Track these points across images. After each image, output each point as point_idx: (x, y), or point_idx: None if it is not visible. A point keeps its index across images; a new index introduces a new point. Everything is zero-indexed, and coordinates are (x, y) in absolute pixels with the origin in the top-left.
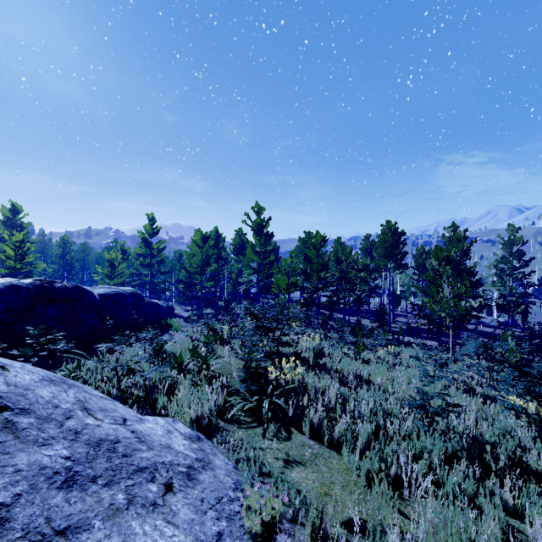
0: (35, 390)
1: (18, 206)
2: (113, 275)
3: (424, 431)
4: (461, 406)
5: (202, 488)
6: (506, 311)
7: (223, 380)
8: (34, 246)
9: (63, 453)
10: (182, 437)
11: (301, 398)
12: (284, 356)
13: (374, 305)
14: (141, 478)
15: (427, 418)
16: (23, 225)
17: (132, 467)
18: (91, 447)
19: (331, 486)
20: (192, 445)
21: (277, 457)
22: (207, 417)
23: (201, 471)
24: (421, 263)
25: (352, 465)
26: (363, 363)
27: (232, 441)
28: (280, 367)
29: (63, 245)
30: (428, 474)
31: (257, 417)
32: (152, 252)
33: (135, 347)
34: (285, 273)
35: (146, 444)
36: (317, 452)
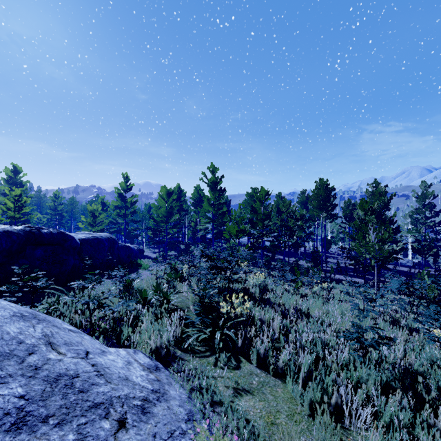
0: (2, 327)
1: (18, 167)
2: (94, 223)
3: (359, 361)
4: (392, 339)
5: (156, 421)
6: (421, 253)
7: (180, 313)
8: (32, 200)
9: (17, 392)
10: (141, 368)
11: (249, 329)
12: (234, 291)
13: (309, 248)
14: (95, 414)
15: (361, 349)
16: (22, 183)
17: (87, 403)
18: (48, 384)
19: (277, 415)
20: (149, 376)
21: (227, 386)
22: (166, 346)
23: (156, 403)
24: (348, 214)
25: (296, 394)
26: (302, 298)
27: (187, 370)
28: (231, 301)
29: (55, 199)
30: (366, 404)
31: (210, 347)
32: (126, 205)
33: (109, 283)
34: (235, 222)
35: (105, 377)
36: (263, 381)
